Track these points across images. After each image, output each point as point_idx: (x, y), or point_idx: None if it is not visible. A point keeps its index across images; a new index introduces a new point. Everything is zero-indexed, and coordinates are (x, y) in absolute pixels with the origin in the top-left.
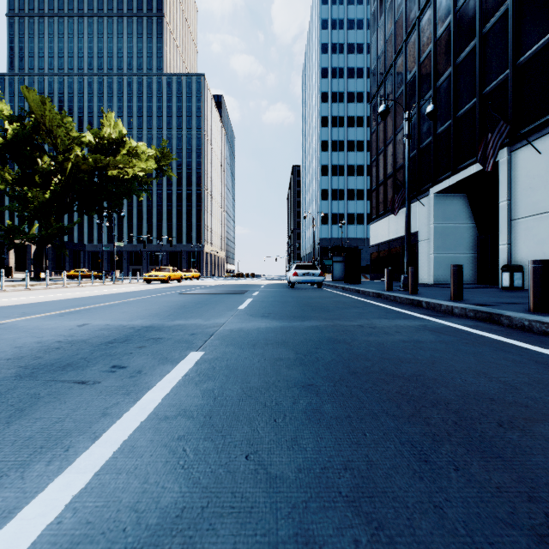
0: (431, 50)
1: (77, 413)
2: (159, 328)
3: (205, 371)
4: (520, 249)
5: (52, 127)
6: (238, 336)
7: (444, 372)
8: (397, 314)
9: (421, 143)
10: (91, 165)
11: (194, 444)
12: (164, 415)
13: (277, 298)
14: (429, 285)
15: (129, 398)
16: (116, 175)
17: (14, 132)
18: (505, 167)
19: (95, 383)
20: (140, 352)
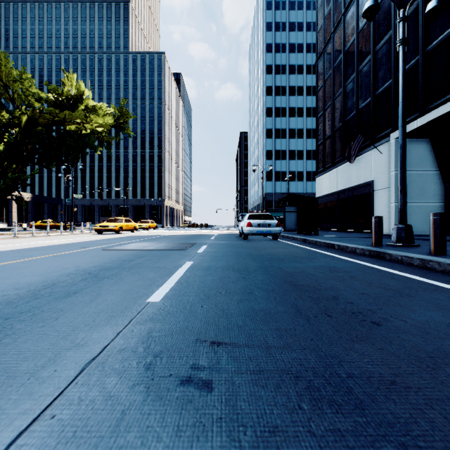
0: None
1: None
2: None
3: None
4: None
5: (8, 81)
6: None
7: None
8: None
9: (377, 89)
10: (48, 118)
11: None
12: None
13: (231, 261)
14: None
15: None
16: (74, 130)
17: None
18: None
19: None
20: None
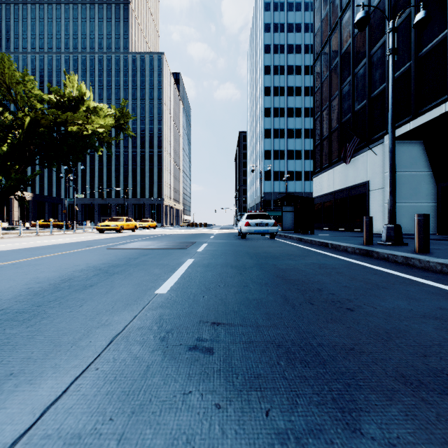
0: None
1: None
2: None
3: None
4: None
5: (12, 83)
6: None
7: None
8: None
9: (372, 92)
10: (50, 120)
11: None
12: None
13: (229, 258)
14: None
15: None
16: (75, 131)
17: None
18: None
19: None
20: None
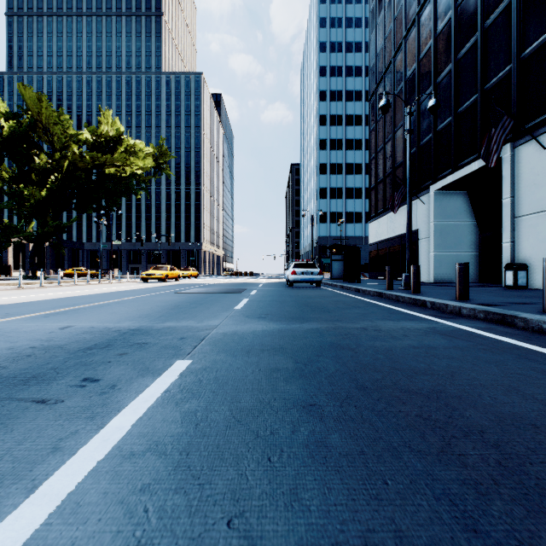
0: (431, 45)
1: (21, 448)
2: (146, 332)
3: (189, 386)
4: (523, 247)
5: (49, 124)
6: (231, 341)
7: (468, 387)
8: (402, 315)
9: (421, 140)
10: (88, 162)
11: (160, 500)
12: (129, 451)
13: (275, 298)
14: (429, 283)
15: (91, 424)
16: (113, 173)
17: (10, 129)
18: (508, 163)
19: (57, 402)
20: (119, 360)
